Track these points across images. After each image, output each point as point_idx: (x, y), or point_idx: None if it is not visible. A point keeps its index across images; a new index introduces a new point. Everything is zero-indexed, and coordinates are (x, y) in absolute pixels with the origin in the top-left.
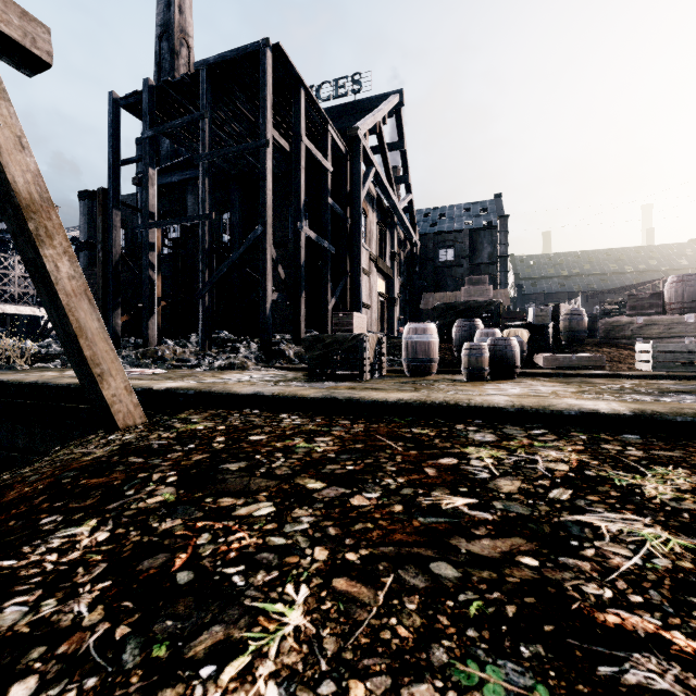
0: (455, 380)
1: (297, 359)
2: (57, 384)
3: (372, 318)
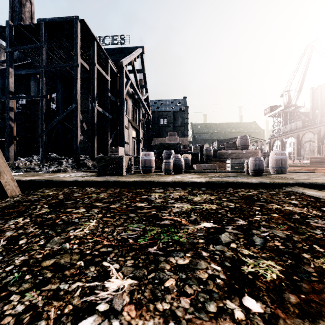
0: (160, 174)
1: (93, 167)
2: None
3: (130, 148)
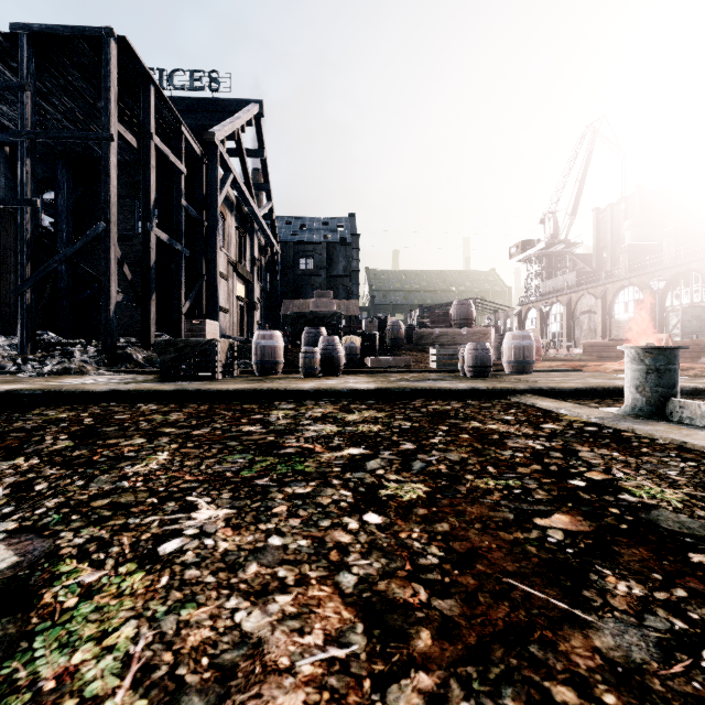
0: (294, 377)
1: (147, 363)
2: None
3: (231, 322)
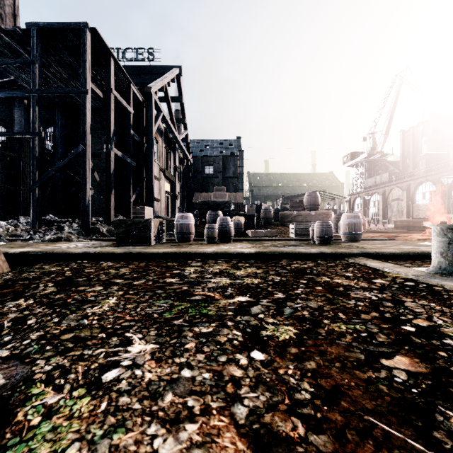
0: (201, 243)
1: (108, 234)
2: None
3: (161, 207)
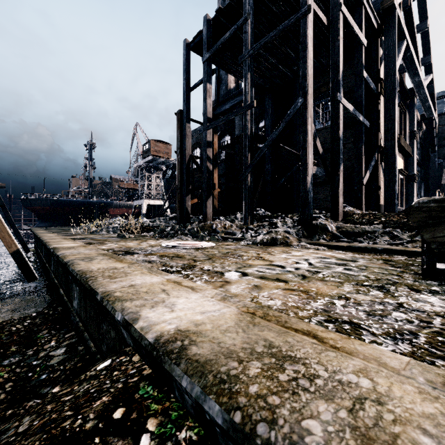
0: None
1: (341, 234)
2: (72, 269)
3: None
